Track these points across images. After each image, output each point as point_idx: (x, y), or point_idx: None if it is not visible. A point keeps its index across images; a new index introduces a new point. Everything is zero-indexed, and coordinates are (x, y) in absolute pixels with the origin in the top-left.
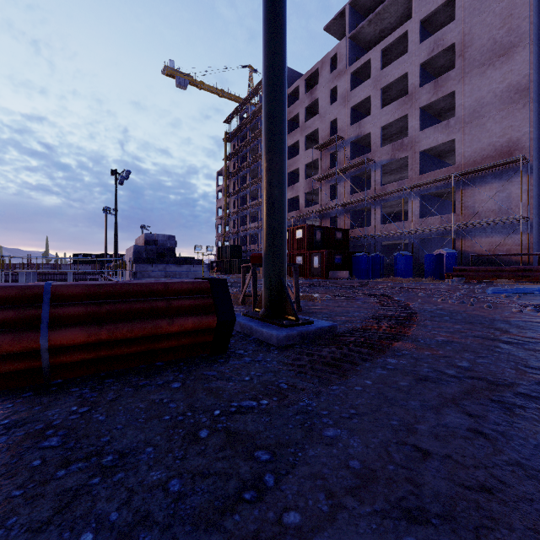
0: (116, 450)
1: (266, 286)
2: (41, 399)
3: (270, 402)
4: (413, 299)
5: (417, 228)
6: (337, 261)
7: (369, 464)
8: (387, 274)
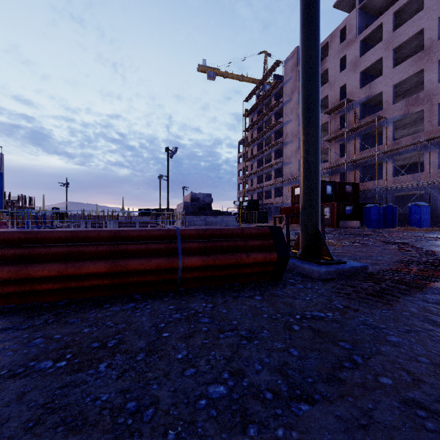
0: (246, 329)
1: (303, 232)
2: (181, 298)
3: (334, 315)
4: (436, 248)
5: (435, 179)
6: (348, 212)
7: (435, 362)
8: (400, 224)
